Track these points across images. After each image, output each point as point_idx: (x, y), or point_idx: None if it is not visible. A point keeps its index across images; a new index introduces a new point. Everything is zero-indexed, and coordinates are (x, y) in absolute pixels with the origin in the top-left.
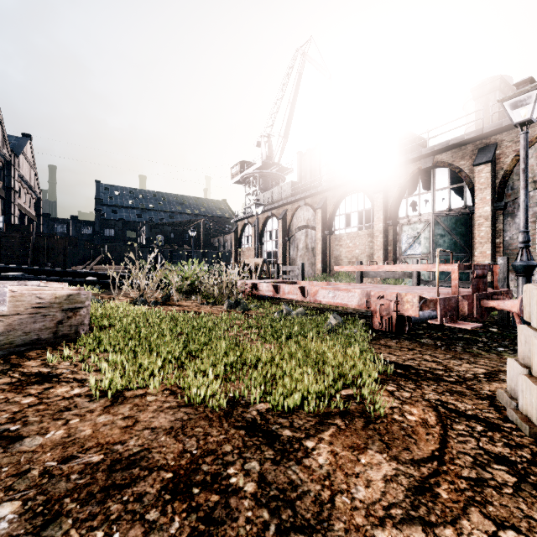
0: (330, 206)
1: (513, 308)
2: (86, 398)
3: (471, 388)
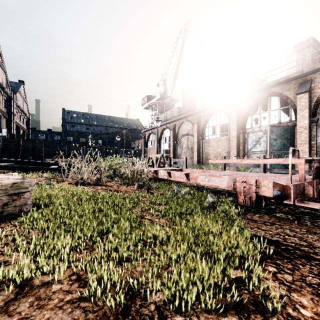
0: (202, 122)
1: None
2: None
3: None
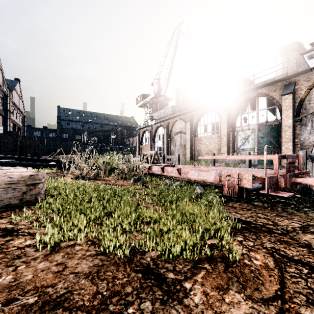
0: (194, 120)
1: (312, 183)
2: (34, 248)
3: (293, 238)
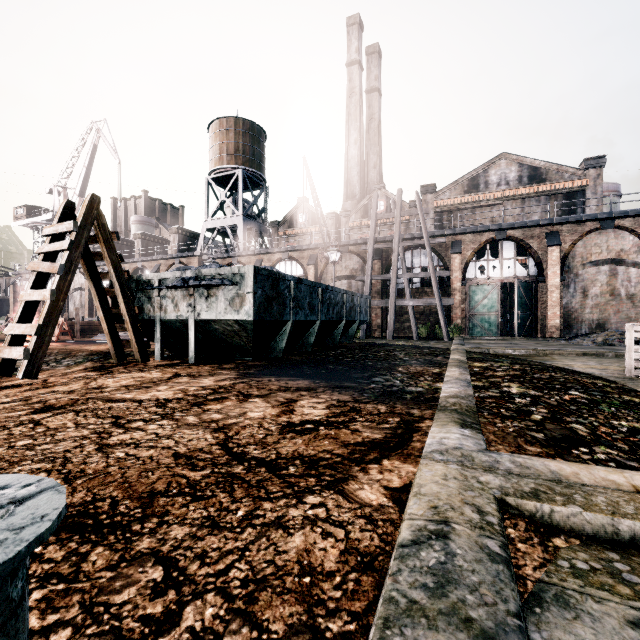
0: None
1: None
2: None
3: None
